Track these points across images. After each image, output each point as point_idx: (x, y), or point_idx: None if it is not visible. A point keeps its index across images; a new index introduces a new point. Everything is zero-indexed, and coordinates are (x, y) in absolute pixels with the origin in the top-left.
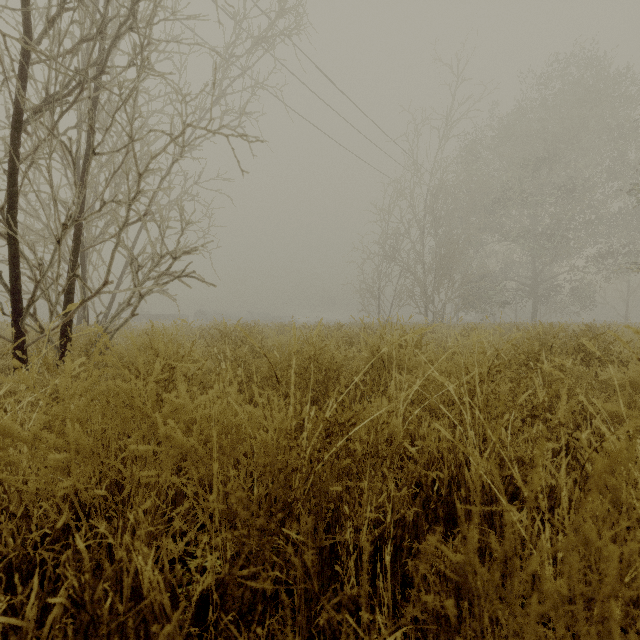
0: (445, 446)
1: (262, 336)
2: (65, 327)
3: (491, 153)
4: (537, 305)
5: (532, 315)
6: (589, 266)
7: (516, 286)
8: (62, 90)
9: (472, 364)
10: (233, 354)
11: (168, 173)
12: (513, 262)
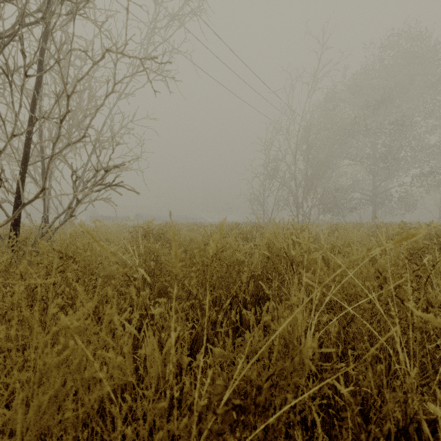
0: (385, 384)
1: (177, 233)
2: (14, 226)
3: (343, 102)
4: (376, 210)
5: (372, 217)
6: (413, 182)
7: (360, 196)
8: (9, 30)
9: (384, 267)
10: (147, 249)
11: (102, 104)
12: (358, 179)
